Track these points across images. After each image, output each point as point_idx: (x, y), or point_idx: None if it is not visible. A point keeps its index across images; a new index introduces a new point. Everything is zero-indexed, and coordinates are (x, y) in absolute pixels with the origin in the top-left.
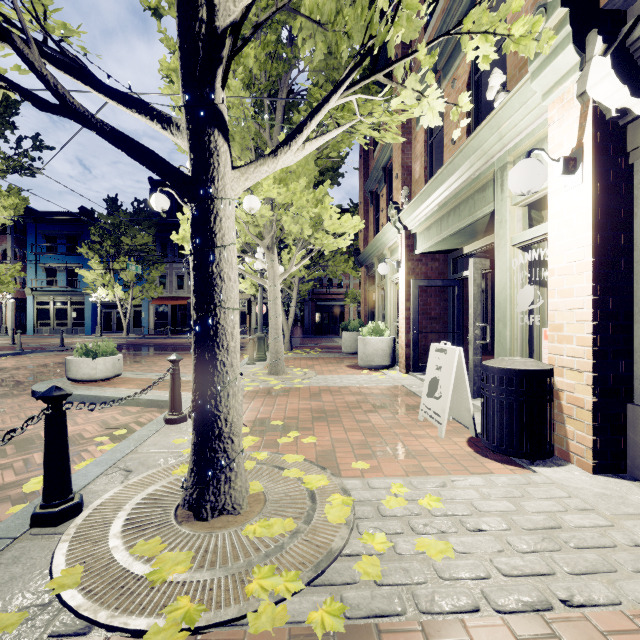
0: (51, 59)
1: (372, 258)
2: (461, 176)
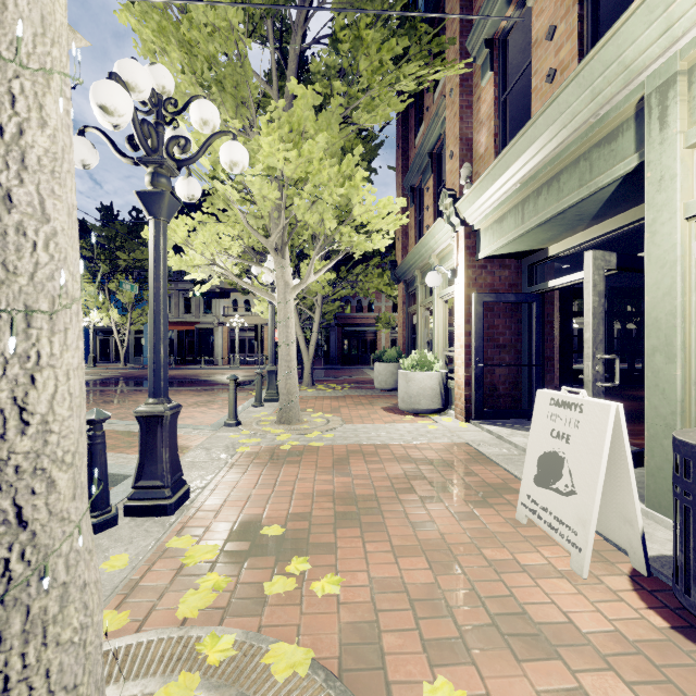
0: None
1: (413, 270)
2: (570, 123)
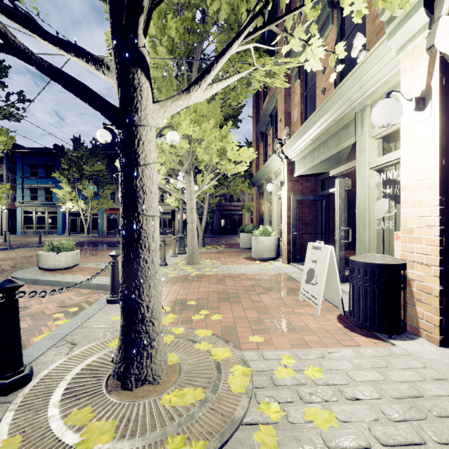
0: (2, 10)
1: (262, 180)
2: (330, 117)
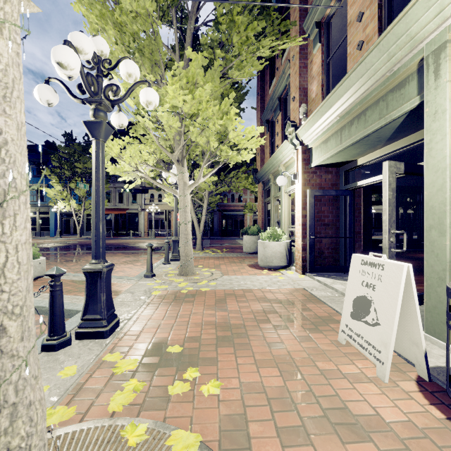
0: None
1: (268, 175)
2: (373, 76)
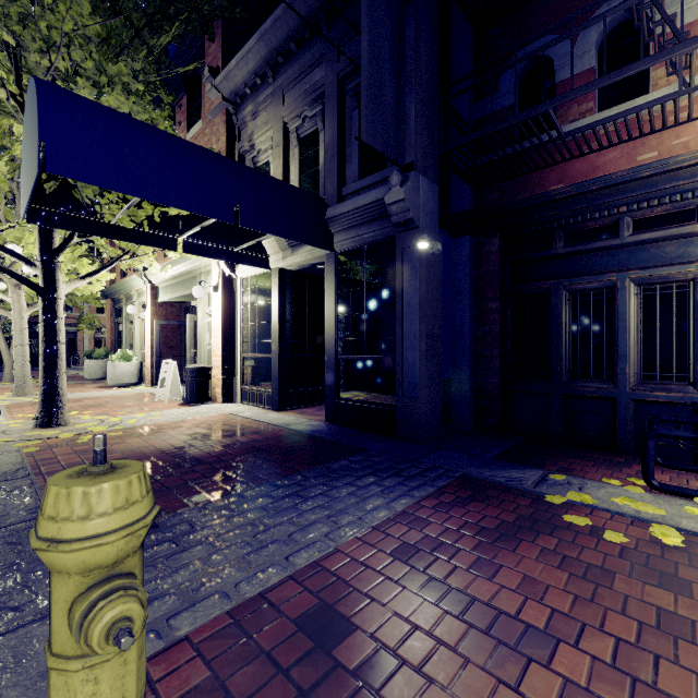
0: None
1: (120, 294)
2: (183, 268)
